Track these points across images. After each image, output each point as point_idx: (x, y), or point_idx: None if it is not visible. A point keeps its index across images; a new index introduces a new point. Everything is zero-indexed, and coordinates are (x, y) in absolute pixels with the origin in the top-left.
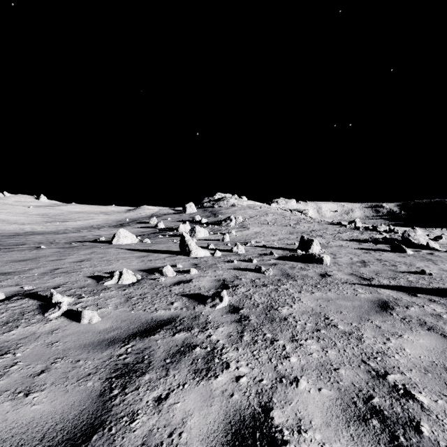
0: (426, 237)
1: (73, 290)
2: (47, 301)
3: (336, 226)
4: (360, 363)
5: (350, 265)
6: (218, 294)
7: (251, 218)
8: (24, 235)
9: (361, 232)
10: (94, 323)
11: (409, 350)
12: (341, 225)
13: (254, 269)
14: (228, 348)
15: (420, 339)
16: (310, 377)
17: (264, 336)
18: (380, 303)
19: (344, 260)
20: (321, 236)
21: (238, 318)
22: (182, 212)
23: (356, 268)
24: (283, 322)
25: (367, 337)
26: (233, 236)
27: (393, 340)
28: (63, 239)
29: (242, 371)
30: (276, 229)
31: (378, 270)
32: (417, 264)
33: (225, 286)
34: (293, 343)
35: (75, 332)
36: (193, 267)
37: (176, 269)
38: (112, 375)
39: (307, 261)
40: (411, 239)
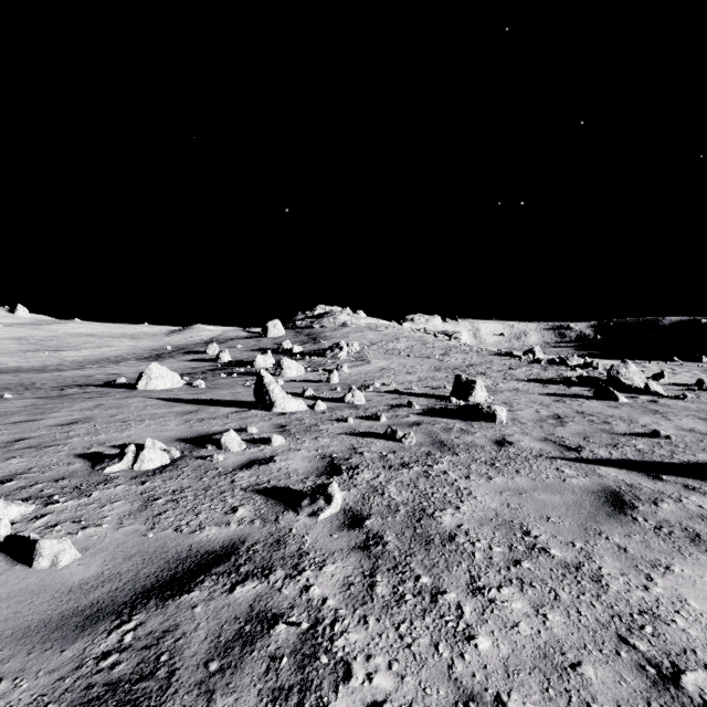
0: (643, 376)
1: (39, 485)
2: None
3: (506, 358)
4: (617, 644)
5: (539, 422)
6: (324, 489)
7: (373, 346)
8: None
9: (544, 368)
10: (63, 567)
11: (697, 604)
12: (513, 357)
13: (384, 434)
14: (345, 619)
15: (705, 573)
16: (528, 694)
17: (417, 584)
18: (608, 496)
19: (527, 414)
20: (484, 374)
21: (362, 541)
22: (261, 336)
23: (550, 428)
24: (449, 545)
25: (610, 575)
26: (345, 374)
27: (659, 579)
28: (51, 381)
29: (379, 688)
30: (413, 363)
31: (584, 432)
32: (640, 419)
33: (336, 468)
34: (476, 599)
35: (12, 594)
36: (278, 431)
37: (246, 437)
38: None
39: (470, 417)
40: (622, 379)
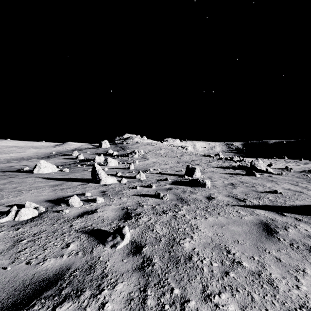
0: (264, 165)
1: None
2: None
3: (207, 157)
4: None
5: (225, 187)
6: (120, 231)
7: (150, 152)
8: None
9: (223, 162)
10: None
11: None
12: (210, 157)
13: (154, 195)
14: None
15: None
16: None
17: (171, 295)
18: (263, 226)
19: (219, 183)
20: (198, 164)
21: (140, 263)
22: (99, 147)
23: (230, 190)
24: (189, 263)
25: (277, 279)
26: (137, 165)
27: (302, 280)
28: None
29: None
30: (167, 159)
31: (245, 191)
32: (267, 184)
33: (129, 215)
34: (207, 305)
35: None
36: (101, 194)
37: (84, 198)
38: None
39: (194, 185)
40: (256, 166)
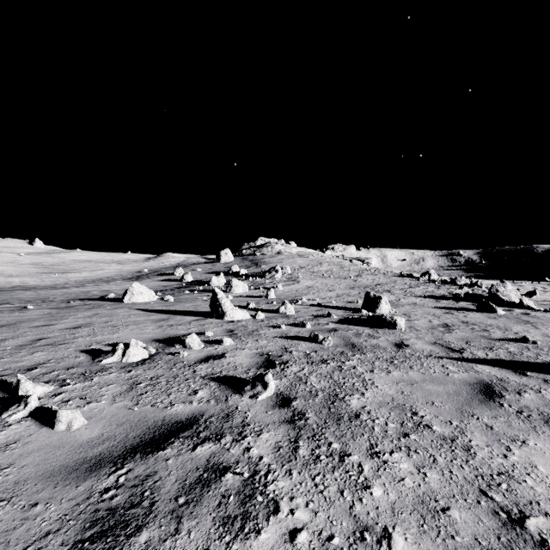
0: (518, 293)
1: (56, 372)
2: (13, 391)
3: (407, 279)
4: (478, 496)
5: (431, 330)
6: (261, 378)
7: (302, 269)
8: (10, 290)
9: (437, 287)
10: (75, 430)
11: (544, 469)
12: (413, 278)
13: (308, 337)
14: (275, 471)
15: None
16: (408, 528)
17: (329, 448)
18: (482, 387)
19: (422, 323)
20: (389, 291)
21: (290, 416)
22: (216, 261)
23: (439, 334)
24: (355, 421)
25: (477, 446)
26: (280, 291)
27: (516, 450)
28: (61, 296)
29: (299, 519)
30: (332, 282)
31: (467, 337)
32: (513, 328)
33: (271, 362)
34: (373, 460)
35: (41, 447)
36: (228, 334)
37: (204, 339)
38: (86, 534)
39: (376, 325)
40: (500, 296)
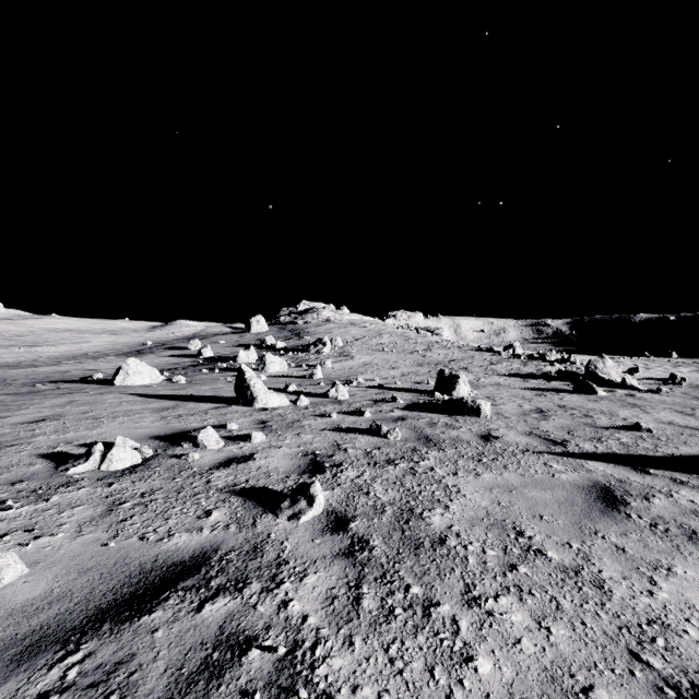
0: (619, 370)
1: None
2: None
3: (487, 354)
4: (629, 662)
5: (523, 416)
6: (305, 489)
7: (357, 342)
8: None
9: (524, 363)
10: (6, 585)
11: None
12: (494, 353)
13: (369, 429)
14: (328, 640)
15: None
16: None
17: (407, 595)
18: (599, 492)
19: (511, 408)
20: (466, 369)
21: (347, 546)
22: (244, 331)
23: (534, 422)
24: (440, 549)
25: (611, 579)
26: (328, 370)
27: (663, 583)
28: (24, 377)
29: None
30: (396, 358)
31: (568, 425)
32: (620, 413)
33: (318, 465)
34: (473, 612)
35: None
36: (259, 427)
37: (225, 434)
38: None
39: (454, 412)
40: (599, 374)
